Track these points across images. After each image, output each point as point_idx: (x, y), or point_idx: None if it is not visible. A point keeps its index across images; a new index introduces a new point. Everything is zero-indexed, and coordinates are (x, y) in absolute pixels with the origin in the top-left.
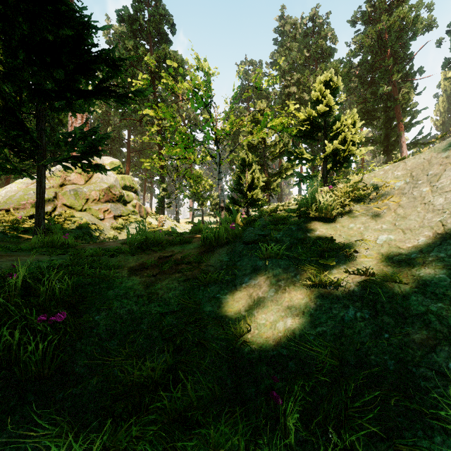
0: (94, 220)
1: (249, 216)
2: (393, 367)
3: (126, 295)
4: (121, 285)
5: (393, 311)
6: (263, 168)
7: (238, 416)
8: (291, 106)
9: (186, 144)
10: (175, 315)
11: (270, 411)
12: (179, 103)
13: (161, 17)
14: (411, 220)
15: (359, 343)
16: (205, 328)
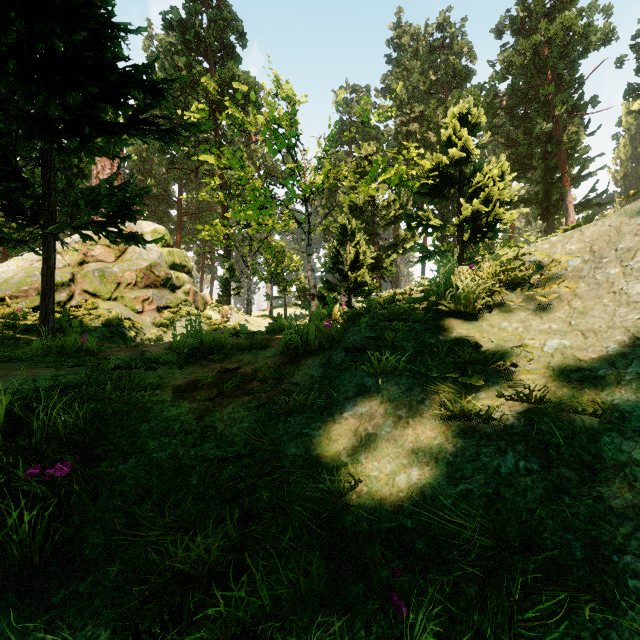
0: (128, 313)
1: (351, 308)
2: (581, 553)
3: (168, 431)
4: (161, 414)
5: (576, 460)
6: (371, 239)
7: (338, 630)
8: (412, 149)
9: (261, 205)
10: (242, 462)
11: (389, 623)
12: (251, 146)
13: (225, 23)
14: (595, 318)
15: (525, 512)
16: (287, 483)
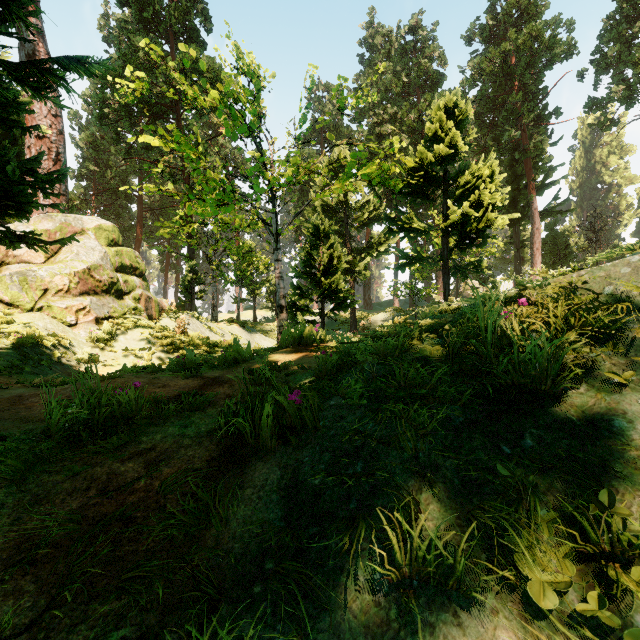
0: (55, 327)
1: (324, 316)
2: None
3: None
4: None
5: None
6: (344, 241)
7: None
8: (396, 141)
9: (219, 200)
10: None
11: None
12: (219, 139)
13: (188, 4)
14: None
15: None
16: None
